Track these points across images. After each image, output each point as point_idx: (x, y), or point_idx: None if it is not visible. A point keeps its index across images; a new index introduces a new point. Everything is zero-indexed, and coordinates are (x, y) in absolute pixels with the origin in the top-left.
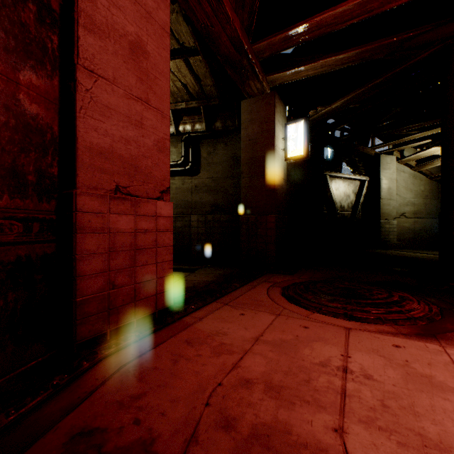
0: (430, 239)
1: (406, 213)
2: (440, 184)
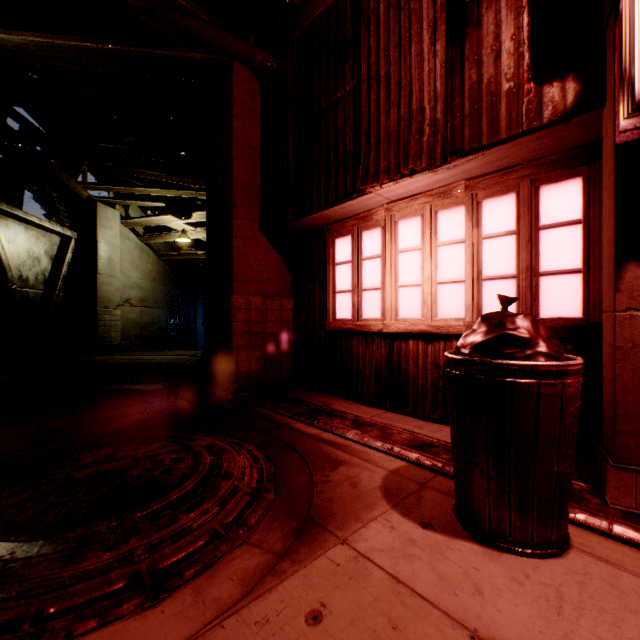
0: (160, 335)
1: (133, 300)
2: (168, 265)
